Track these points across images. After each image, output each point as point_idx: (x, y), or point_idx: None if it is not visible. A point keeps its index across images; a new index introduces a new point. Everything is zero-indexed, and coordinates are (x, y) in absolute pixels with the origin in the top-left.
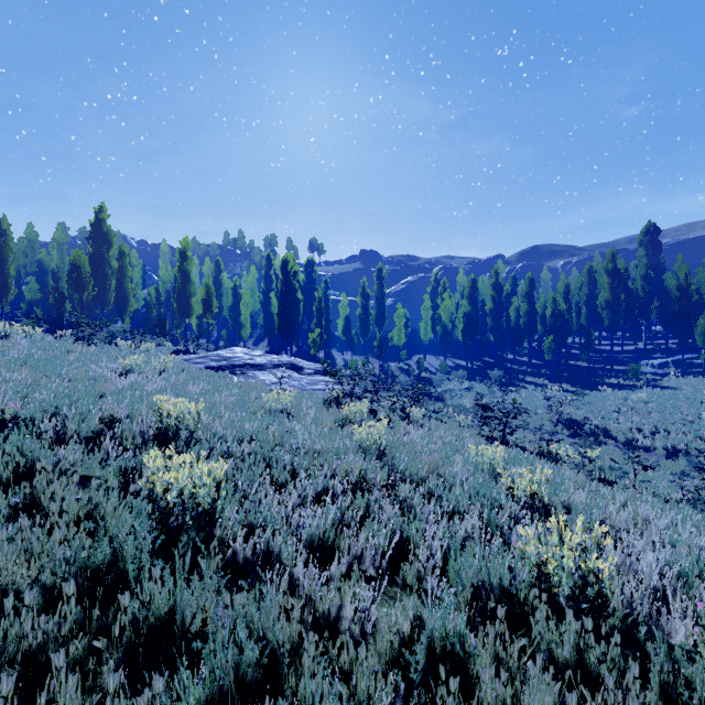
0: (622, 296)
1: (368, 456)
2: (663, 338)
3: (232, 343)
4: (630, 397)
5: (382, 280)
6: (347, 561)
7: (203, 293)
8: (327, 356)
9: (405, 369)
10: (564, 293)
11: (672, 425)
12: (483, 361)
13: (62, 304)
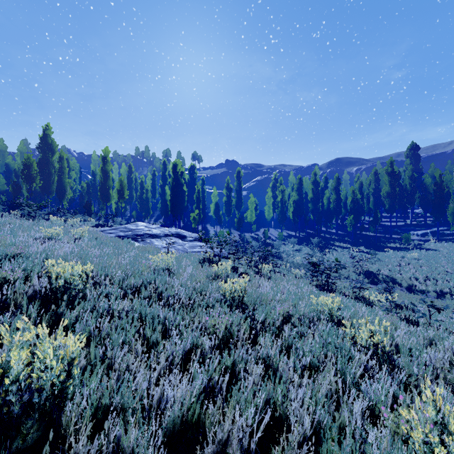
0: (397, 189)
1: (232, 309)
2: (422, 217)
3: (140, 220)
4: (406, 255)
5: (240, 178)
6: (212, 449)
7: (117, 185)
8: (204, 229)
9: (256, 237)
10: (359, 187)
11: (438, 275)
12: (306, 232)
13: (18, 192)
